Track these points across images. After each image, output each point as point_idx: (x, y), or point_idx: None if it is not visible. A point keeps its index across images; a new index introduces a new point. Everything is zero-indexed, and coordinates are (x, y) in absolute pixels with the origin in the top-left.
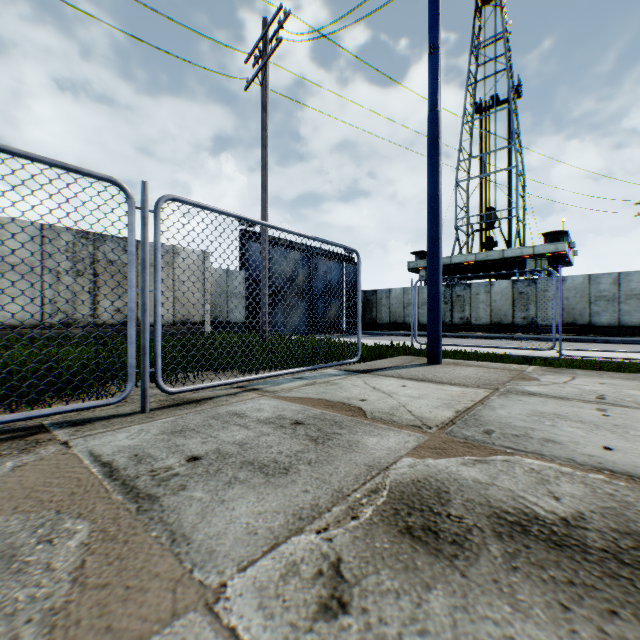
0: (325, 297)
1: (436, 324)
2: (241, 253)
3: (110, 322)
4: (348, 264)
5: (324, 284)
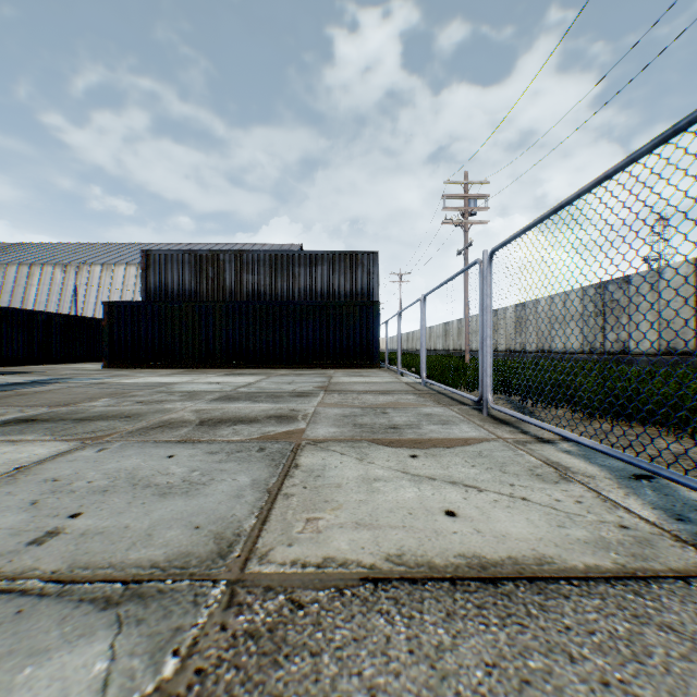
0: None
1: None
2: None
3: None
4: None
5: None
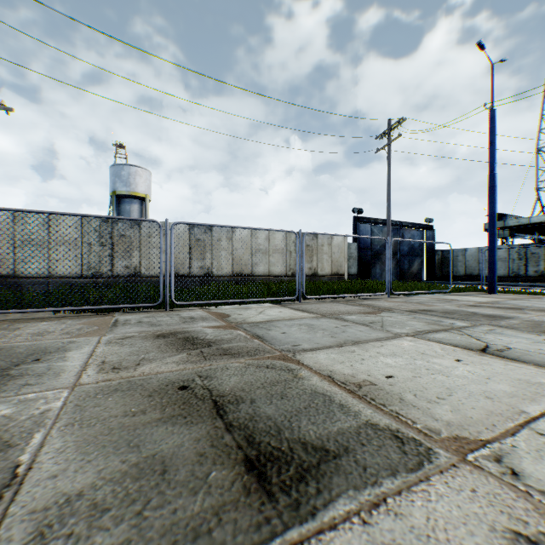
0: (409, 256)
1: (492, 275)
2: (354, 231)
3: (307, 274)
4: (427, 231)
5: (408, 247)
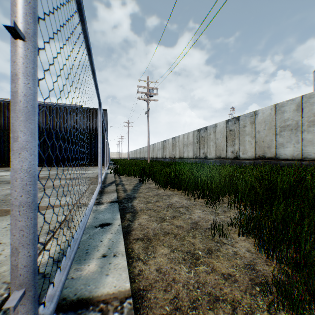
0: None
1: None
2: None
3: None
4: None
5: None
